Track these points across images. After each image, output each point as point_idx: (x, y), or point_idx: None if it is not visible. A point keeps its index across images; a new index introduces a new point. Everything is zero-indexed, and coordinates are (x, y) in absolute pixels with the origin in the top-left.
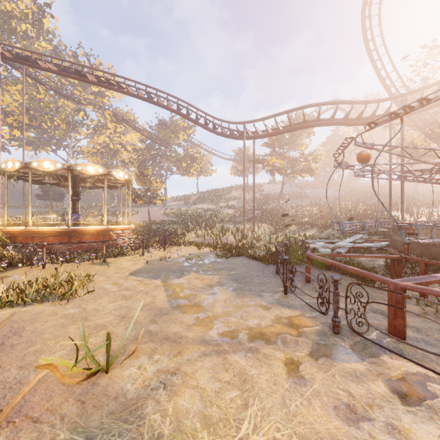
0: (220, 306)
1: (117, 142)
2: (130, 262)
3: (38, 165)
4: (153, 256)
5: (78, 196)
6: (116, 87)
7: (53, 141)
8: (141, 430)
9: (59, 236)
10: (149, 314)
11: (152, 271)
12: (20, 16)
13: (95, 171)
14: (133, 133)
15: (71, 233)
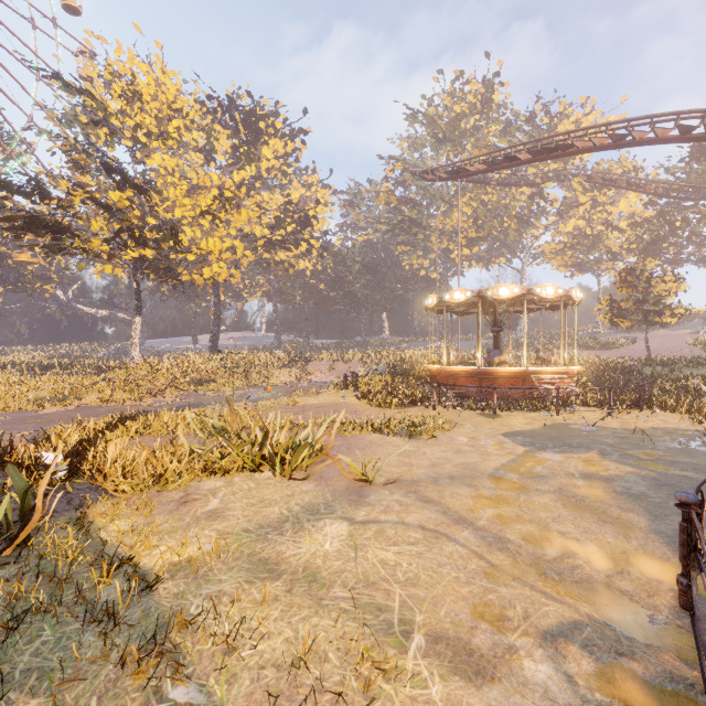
0: (550, 498)
1: (596, 222)
2: (525, 420)
3: (450, 297)
4: (572, 419)
5: (500, 327)
6: (559, 152)
7: (503, 249)
8: (351, 512)
9: (470, 377)
10: (457, 472)
11: (536, 436)
12: (469, 111)
13: (510, 293)
14: (632, 194)
15: (481, 375)
